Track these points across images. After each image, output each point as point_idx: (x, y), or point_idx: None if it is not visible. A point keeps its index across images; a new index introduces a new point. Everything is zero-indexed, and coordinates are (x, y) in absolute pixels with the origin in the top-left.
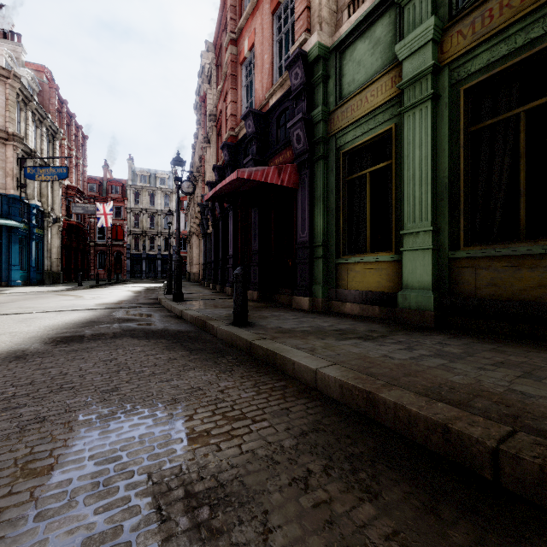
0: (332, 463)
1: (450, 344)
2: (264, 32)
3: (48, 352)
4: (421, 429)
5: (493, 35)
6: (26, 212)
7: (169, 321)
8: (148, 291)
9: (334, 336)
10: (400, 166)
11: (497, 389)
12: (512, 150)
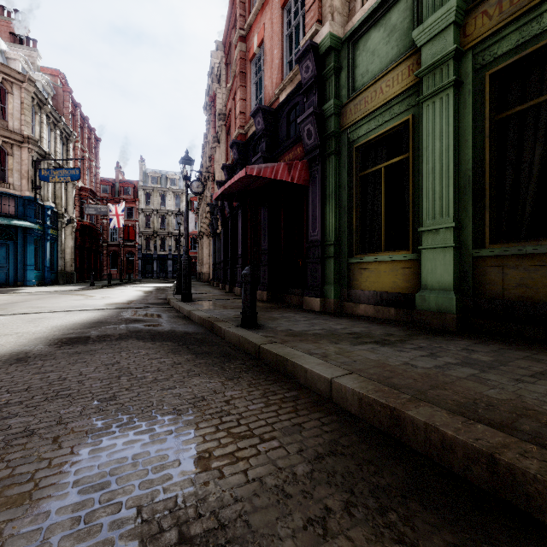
0: (355, 499)
1: (478, 351)
2: (274, 27)
3: (50, 354)
4: (459, 457)
5: (523, 13)
6: (41, 213)
7: (177, 322)
8: (158, 291)
9: (348, 340)
10: (418, 159)
11: (543, 407)
12: (544, 139)
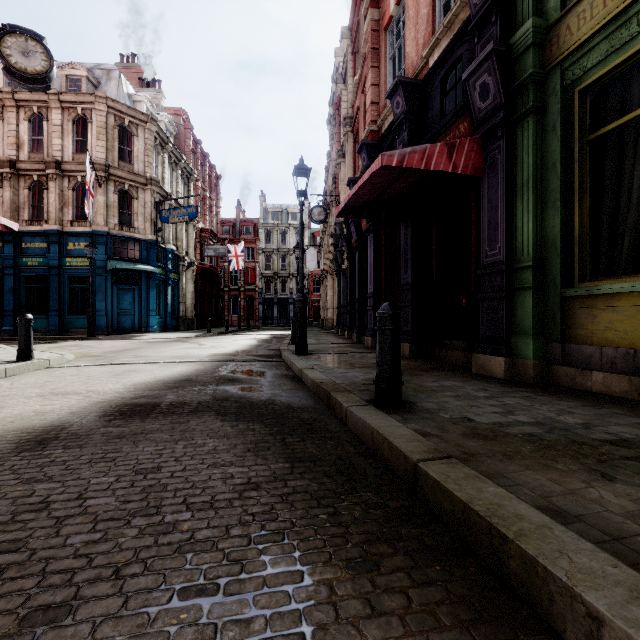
0: None
1: None
2: None
3: (86, 436)
4: None
5: None
6: (163, 257)
7: (282, 386)
8: (273, 340)
9: (632, 467)
10: None
11: None
12: None
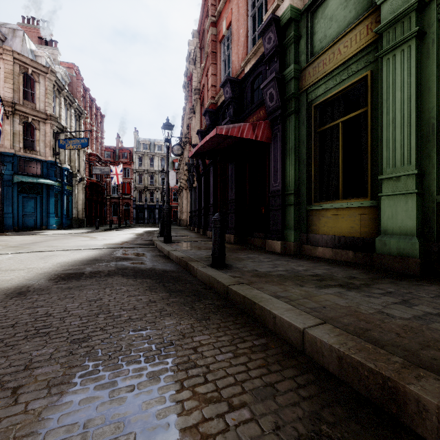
0: None
1: None
2: (240, 10)
3: (47, 289)
4: None
5: None
6: (60, 173)
7: (157, 261)
8: (146, 234)
9: (313, 282)
10: (376, 112)
11: None
12: None
